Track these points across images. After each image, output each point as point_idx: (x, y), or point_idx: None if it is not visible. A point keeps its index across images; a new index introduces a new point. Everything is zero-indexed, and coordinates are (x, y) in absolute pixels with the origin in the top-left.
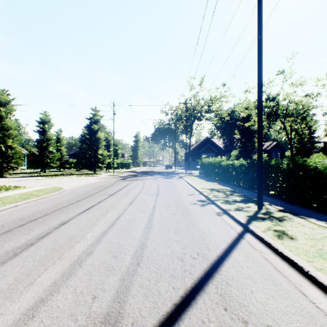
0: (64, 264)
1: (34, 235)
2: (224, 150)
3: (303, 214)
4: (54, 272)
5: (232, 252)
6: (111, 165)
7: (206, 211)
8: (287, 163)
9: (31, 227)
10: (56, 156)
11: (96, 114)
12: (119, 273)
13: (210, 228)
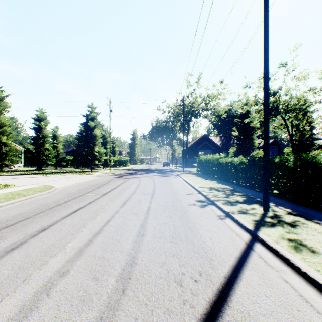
0: (27, 292)
1: (4, 246)
2: (221, 148)
3: (316, 218)
4: (10, 305)
5: (243, 270)
6: (107, 163)
7: (206, 214)
8: (294, 160)
9: (4, 234)
10: (52, 153)
11: (92, 111)
12: (96, 307)
13: (213, 235)
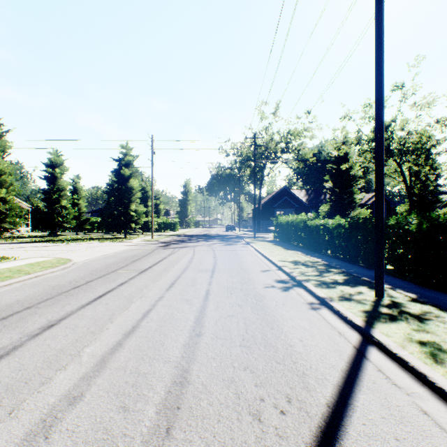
0: (14, 433)
1: None
2: (308, 205)
3: None
4: None
5: (355, 394)
6: (149, 226)
7: (291, 301)
8: (418, 222)
9: None
10: (71, 212)
11: (127, 153)
12: None
13: (304, 335)
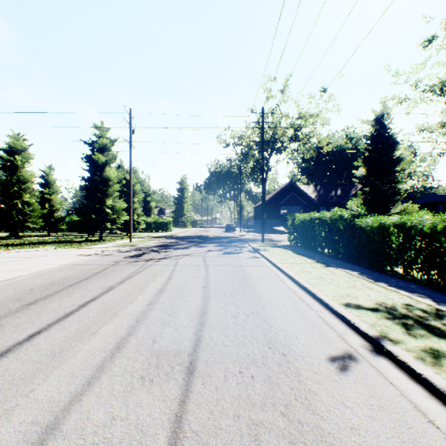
0: None
1: None
2: (317, 203)
3: None
4: None
5: None
6: (134, 226)
7: None
8: None
9: None
10: (36, 209)
11: (102, 135)
12: None
13: None
